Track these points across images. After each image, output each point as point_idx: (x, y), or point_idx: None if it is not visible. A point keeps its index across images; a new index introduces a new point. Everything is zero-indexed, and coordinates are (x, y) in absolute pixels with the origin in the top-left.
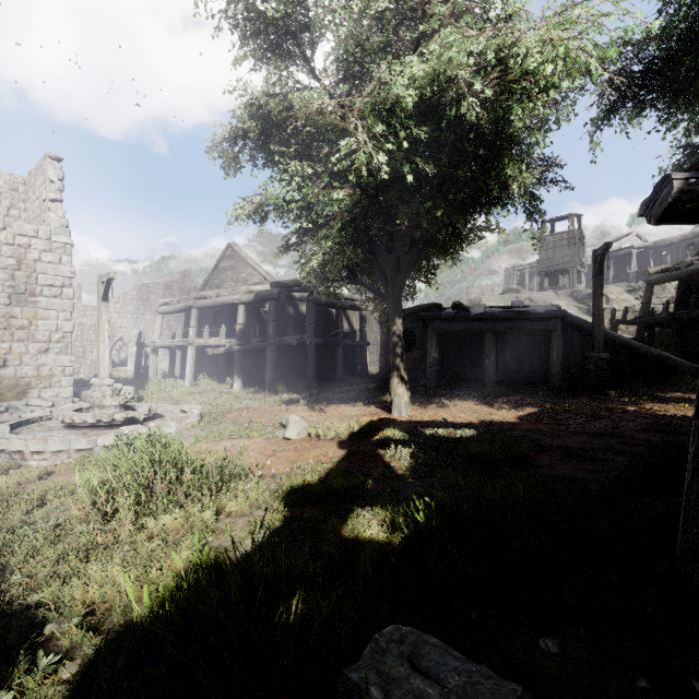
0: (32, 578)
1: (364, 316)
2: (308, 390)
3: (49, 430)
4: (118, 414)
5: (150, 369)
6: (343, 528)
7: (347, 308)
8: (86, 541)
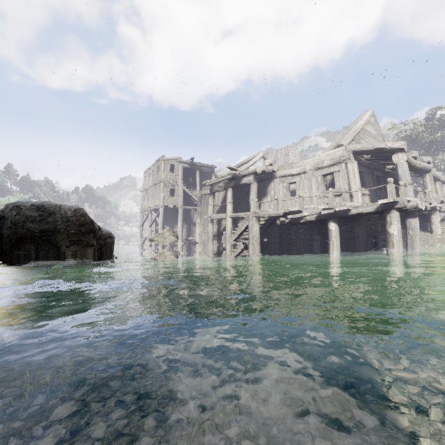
0: None
1: None
2: None
3: None
4: None
5: None
6: None
7: None
8: None
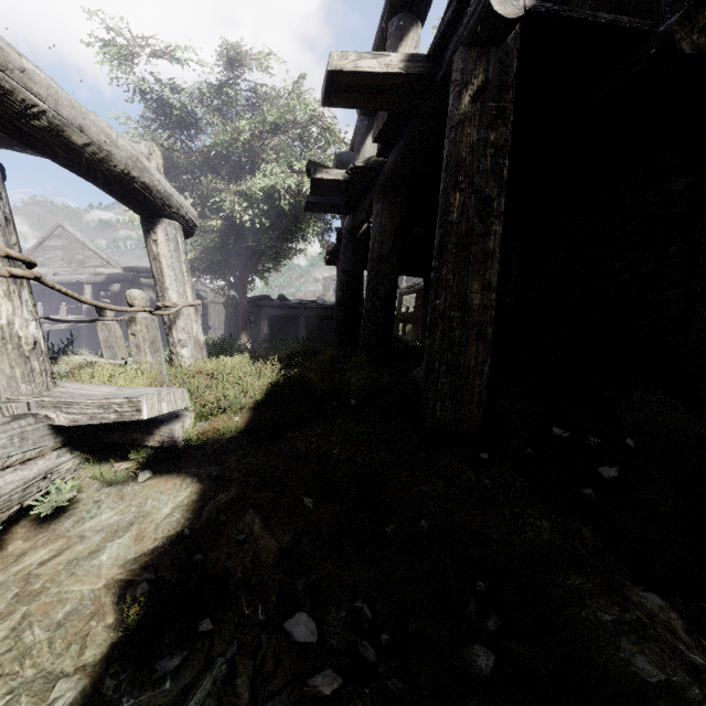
0: None
1: (206, 304)
2: None
3: None
4: None
5: None
6: None
7: None
8: None
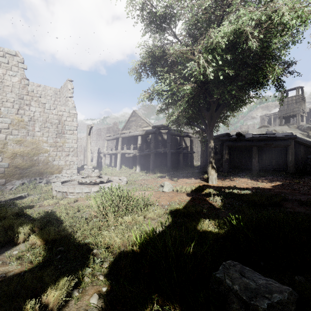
0: (84, 234)
1: (192, 140)
2: (168, 172)
3: (73, 185)
4: (97, 179)
5: (102, 163)
6: (197, 226)
7: (184, 136)
8: (98, 224)
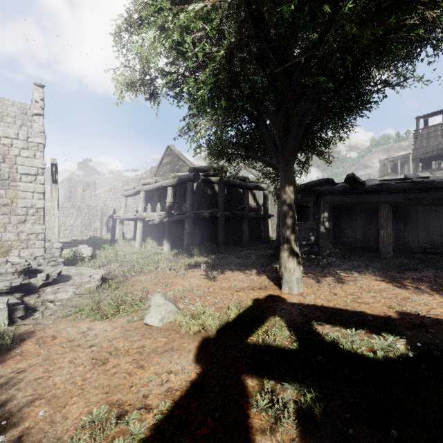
0: None
1: (266, 194)
2: (216, 253)
3: None
4: (0, 283)
5: (118, 234)
6: None
7: (252, 188)
8: None
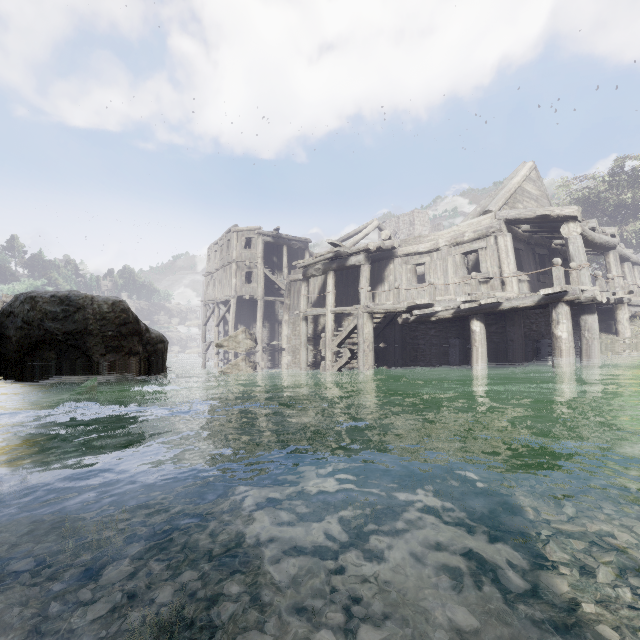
0: None
1: None
2: None
3: None
4: None
5: None
6: None
7: None
8: None
